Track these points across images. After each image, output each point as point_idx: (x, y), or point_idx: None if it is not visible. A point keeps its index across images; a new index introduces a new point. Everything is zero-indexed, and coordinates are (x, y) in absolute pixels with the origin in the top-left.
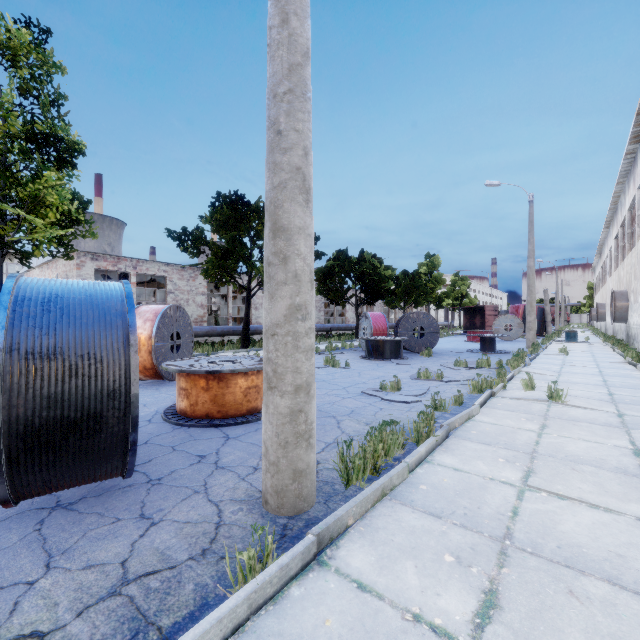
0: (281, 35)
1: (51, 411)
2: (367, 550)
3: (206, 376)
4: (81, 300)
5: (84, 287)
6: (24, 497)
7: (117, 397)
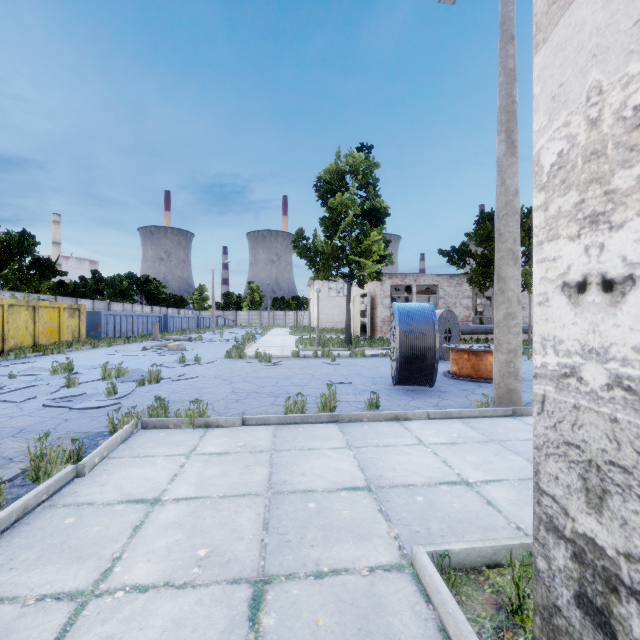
0: (501, 190)
1: (411, 351)
2: None
3: (468, 352)
4: (417, 312)
5: (417, 307)
6: (400, 382)
7: (431, 349)
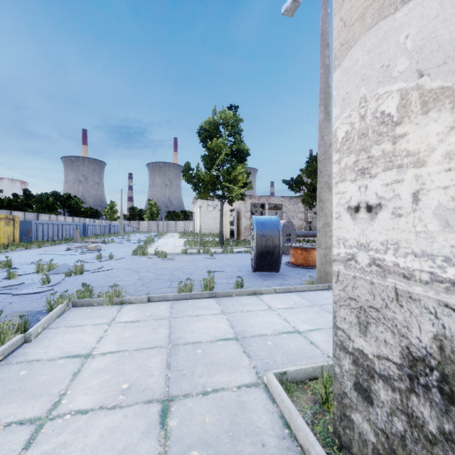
0: (321, 143)
1: (264, 248)
2: None
3: (301, 249)
4: (268, 222)
5: (268, 218)
6: (257, 269)
7: (277, 247)
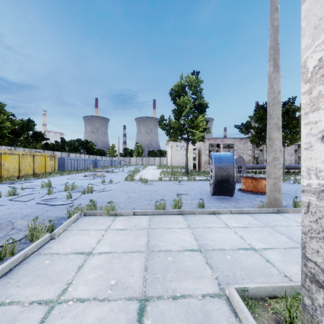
0: (270, 91)
1: (221, 177)
2: (292, 215)
3: (251, 178)
4: (224, 157)
5: (224, 154)
6: (215, 194)
7: (232, 176)
